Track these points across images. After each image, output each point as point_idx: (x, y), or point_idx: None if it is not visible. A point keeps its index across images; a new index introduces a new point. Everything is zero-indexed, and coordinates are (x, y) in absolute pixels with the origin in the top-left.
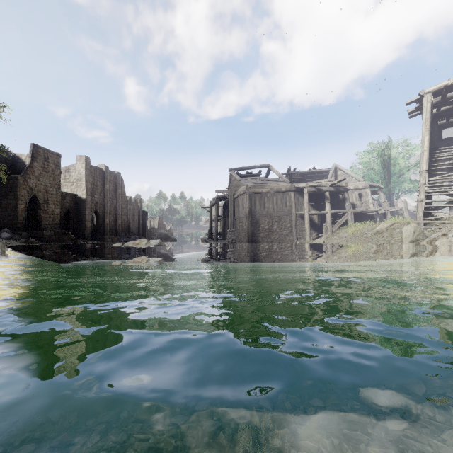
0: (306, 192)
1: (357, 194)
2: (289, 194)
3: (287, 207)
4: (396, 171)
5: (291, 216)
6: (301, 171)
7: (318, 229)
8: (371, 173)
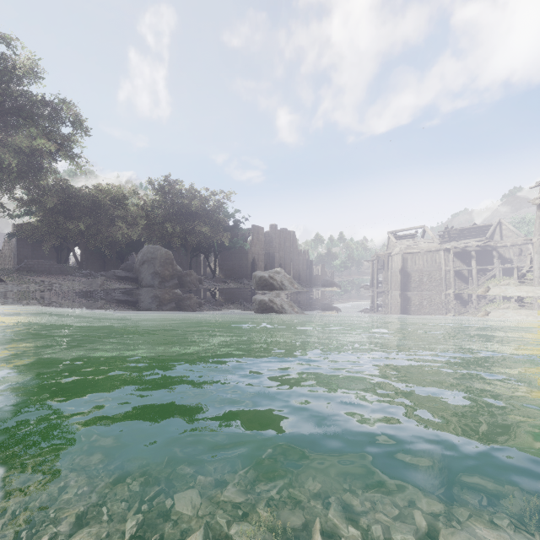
0: (452, 253)
1: (515, 250)
2: (438, 253)
3: (436, 263)
4: None
5: (440, 271)
6: (459, 228)
7: (468, 282)
8: None
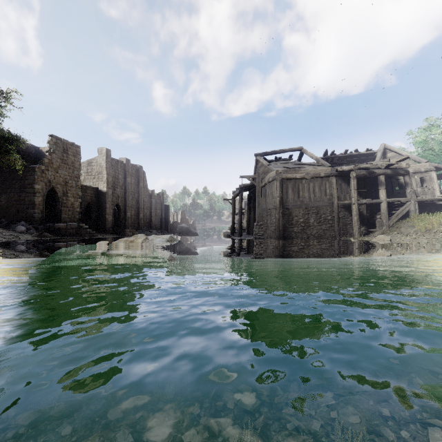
0: (354, 176)
1: (418, 178)
2: (329, 180)
3: (326, 195)
4: None
5: (332, 207)
6: (340, 154)
7: (367, 223)
8: (430, 154)
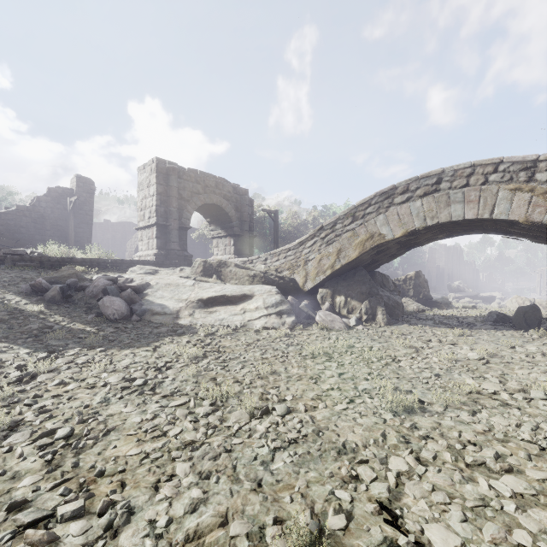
0: None
1: None
2: None
3: None
4: None
5: None
6: None
7: None
8: None
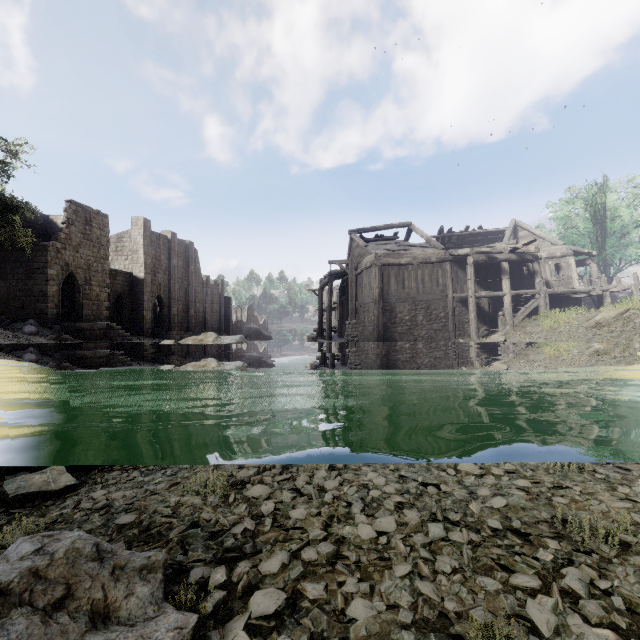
0: (471, 263)
1: (553, 265)
2: (442, 266)
3: (438, 286)
4: (616, 229)
5: (445, 301)
6: (459, 232)
7: (490, 321)
8: (573, 233)
